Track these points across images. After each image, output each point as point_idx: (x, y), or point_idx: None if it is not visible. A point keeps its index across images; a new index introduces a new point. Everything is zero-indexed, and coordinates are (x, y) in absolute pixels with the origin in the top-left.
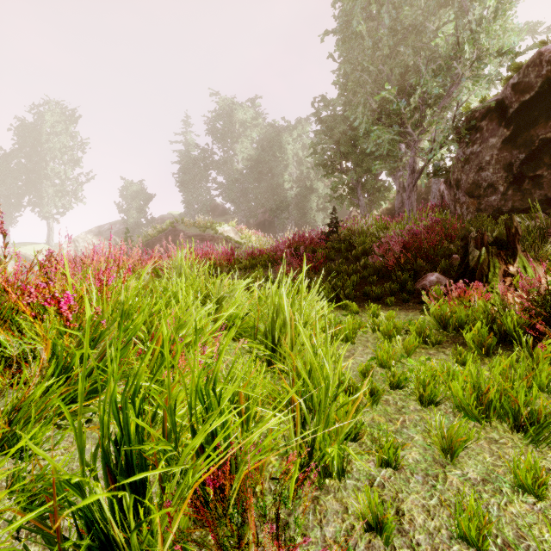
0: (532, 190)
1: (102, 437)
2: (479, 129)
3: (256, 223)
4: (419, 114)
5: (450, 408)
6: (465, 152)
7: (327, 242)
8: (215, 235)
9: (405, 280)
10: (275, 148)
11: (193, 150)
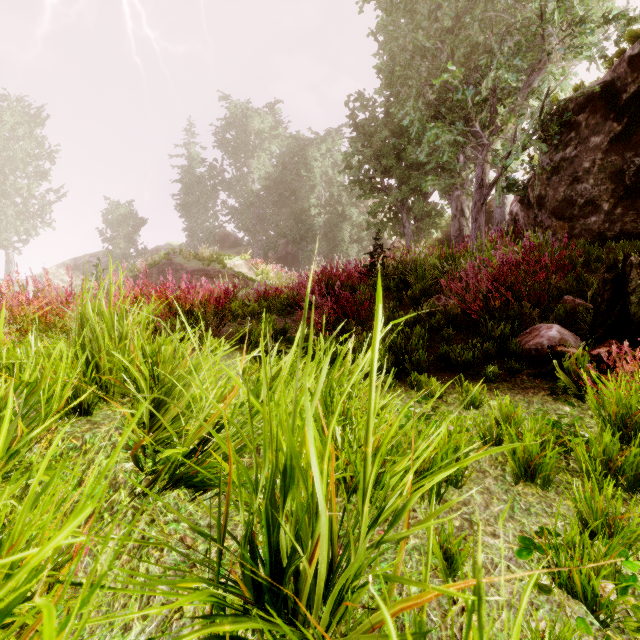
0: None
1: None
2: (575, 126)
3: (276, 257)
4: (488, 110)
5: None
6: (553, 159)
7: (369, 278)
8: (223, 270)
9: (504, 335)
10: (300, 165)
11: (198, 166)
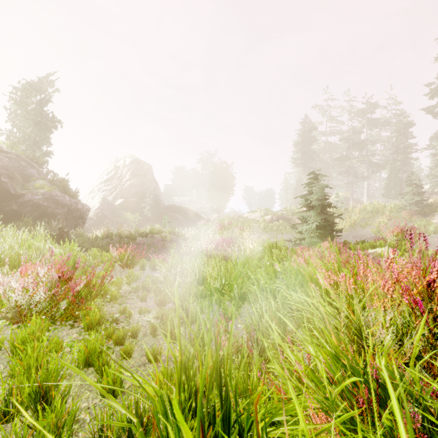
0: None
1: None
2: None
3: None
4: None
5: None
6: None
7: None
8: None
9: None
10: None
11: None
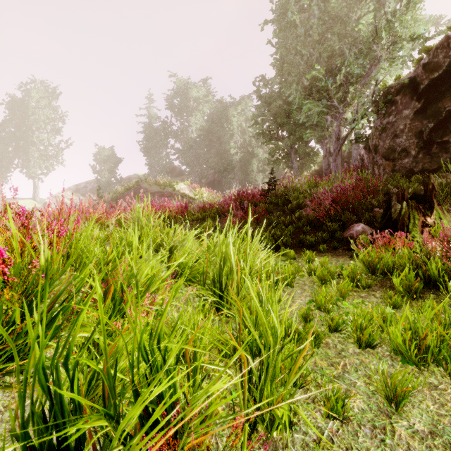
0: (439, 154)
1: (22, 414)
2: (395, 103)
3: (207, 182)
4: (343, 90)
5: (387, 351)
6: (382, 122)
7: (266, 197)
8: (173, 192)
9: (335, 229)
10: (223, 120)
11: (155, 121)
